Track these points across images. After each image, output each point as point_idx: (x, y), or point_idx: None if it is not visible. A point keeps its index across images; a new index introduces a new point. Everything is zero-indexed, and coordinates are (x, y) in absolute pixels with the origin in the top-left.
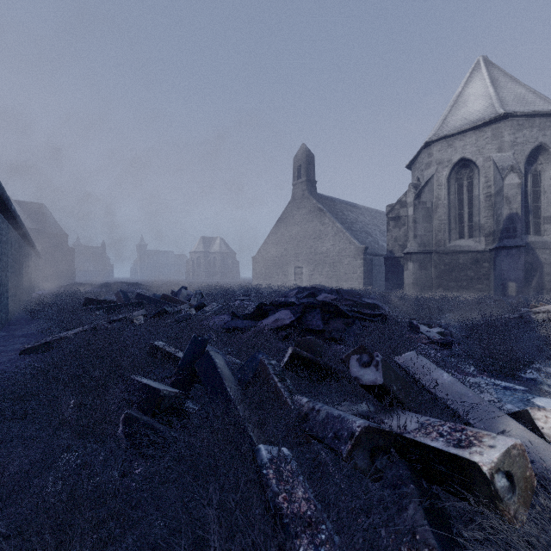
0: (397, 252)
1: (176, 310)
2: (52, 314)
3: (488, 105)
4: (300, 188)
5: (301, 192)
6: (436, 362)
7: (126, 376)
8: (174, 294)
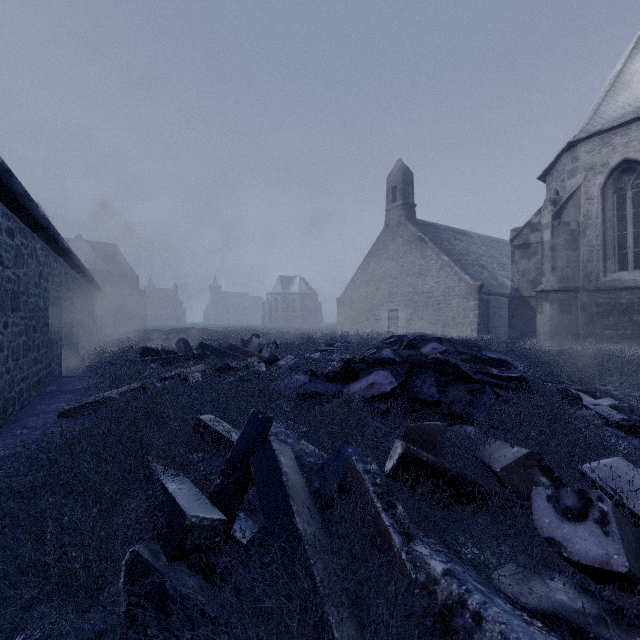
0: (525, 290)
1: (242, 365)
2: (104, 367)
3: None
4: (394, 214)
5: (397, 218)
6: None
7: (153, 473)
8: (244, 342)
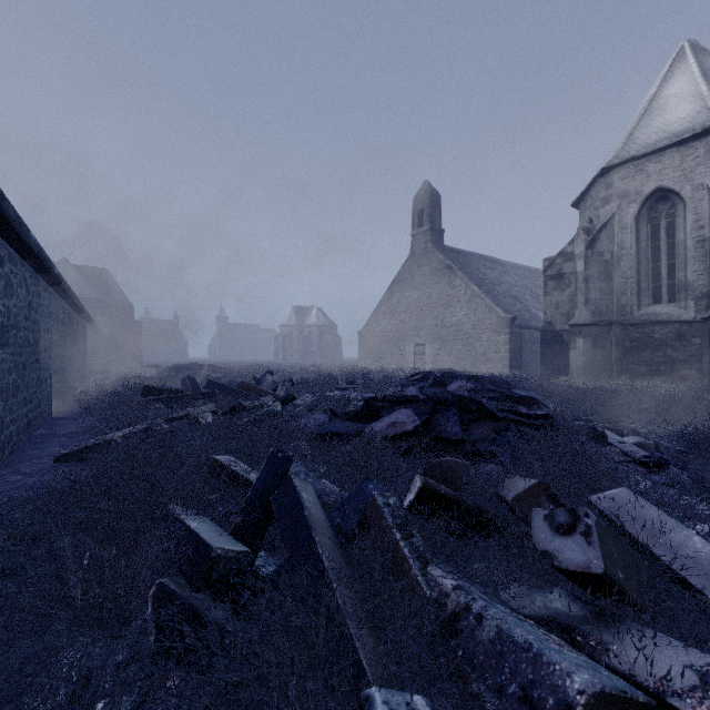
0: (558, 324)
1: (256, 404)
2: (101, 407)
3: (699, 109)
4: (421, 240)
5: (423, 245)
6: (659, 505)
7: (172, 512)
8: (256, 380)
